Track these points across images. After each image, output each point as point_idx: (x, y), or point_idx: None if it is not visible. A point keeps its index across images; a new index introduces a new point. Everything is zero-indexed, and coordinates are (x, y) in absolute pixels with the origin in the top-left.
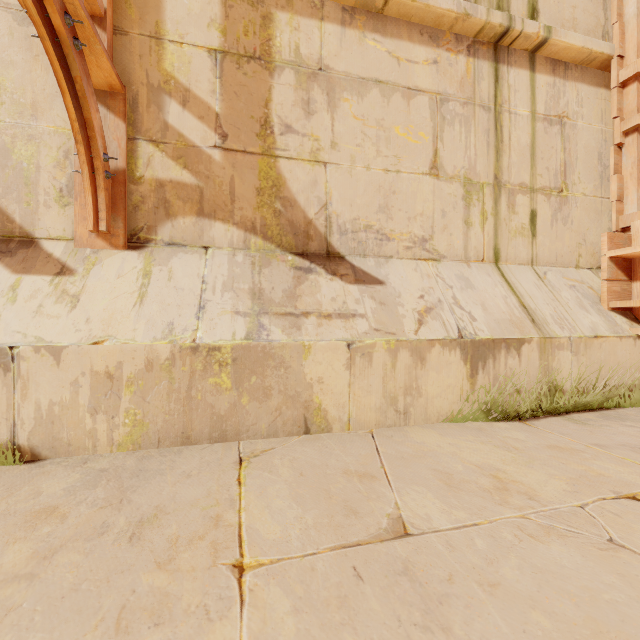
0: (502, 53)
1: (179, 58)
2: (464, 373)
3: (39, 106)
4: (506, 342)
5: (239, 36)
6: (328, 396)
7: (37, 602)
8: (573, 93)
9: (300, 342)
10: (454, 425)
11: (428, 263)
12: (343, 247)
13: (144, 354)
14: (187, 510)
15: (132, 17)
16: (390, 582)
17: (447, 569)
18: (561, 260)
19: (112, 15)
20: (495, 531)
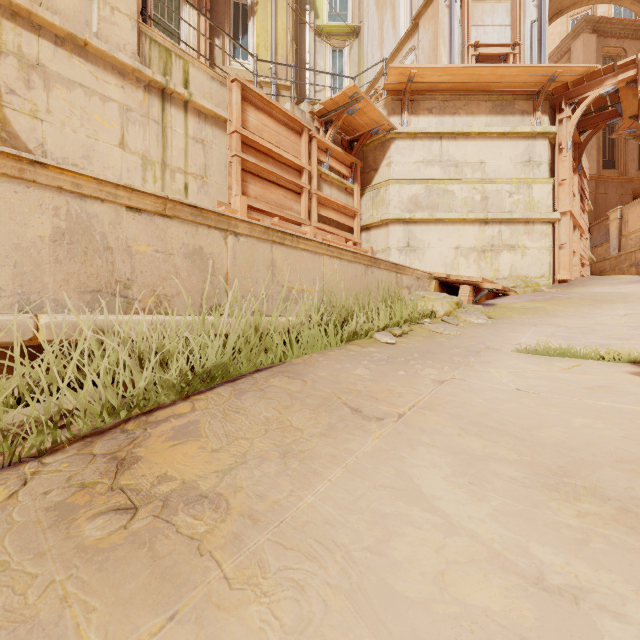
0: (167, 97)
1: None
2: None
3: None
4: None
5: None
6: None
7: None
8: (211, 131)
9: None
10: None
11: None
12: None
13: None
14: None
15: None
16: None
17: None
18: None
19: None
20: None
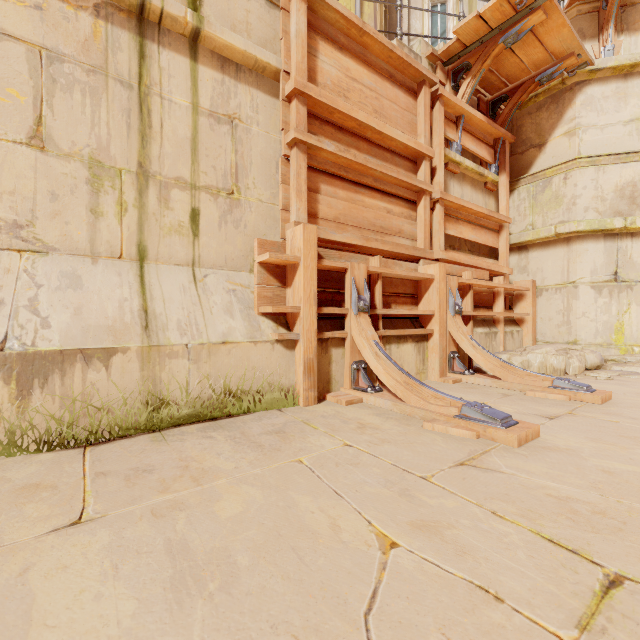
0: (151, 29)
1: None
2: (5, 395)
3: None
4: (85, 353)
5: None
6: None
7: None
8: (247, 97)
9: None
10: None
11: (22, 255)
12: None
13: None
14: None
15: None
16: None
17: None
18: (232, 263)
19: None
20: None
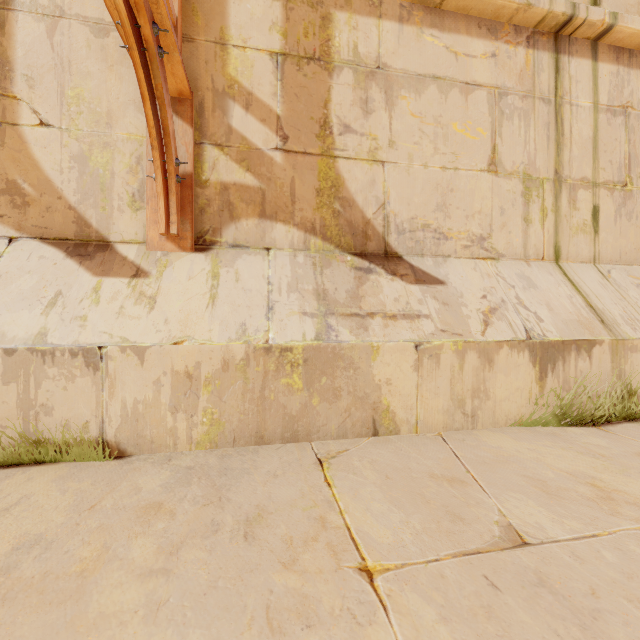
0: (563, 43)
1: (242, 62)
2: (533, 376)
3: (113, 114)
4: (576, 344)
5: (299, 38)
6: (396, 398)
7: (182, 598)
8: (638, 81)
9: (369, 343)
10: (524, 429)
11: (486, 262)
12: (401, 247)
13: (220, 354)
14: (288, 510)
15: (198, 24)
16: (530, 593)
17: (585, 582)
18: (625, 257)
19: (181, 23)
20: (620, 543)
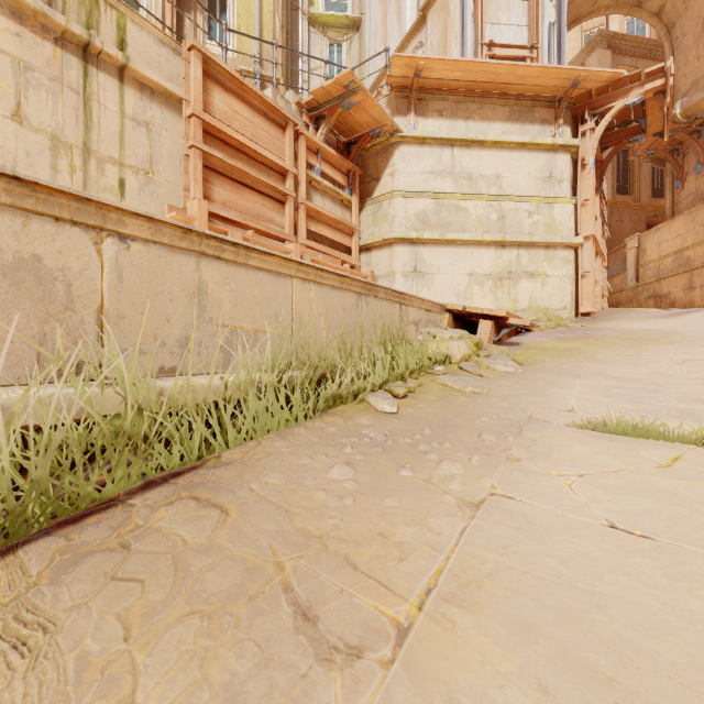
0: (92, 58)
1: None
2: None
3: None
4: None
5: None
6: None
7: None
8: (159, 112)
9: None
10: None
11: None
12: None
13: None
14: None
15: None
16: None
17: None
18: None
19: None
20: None
